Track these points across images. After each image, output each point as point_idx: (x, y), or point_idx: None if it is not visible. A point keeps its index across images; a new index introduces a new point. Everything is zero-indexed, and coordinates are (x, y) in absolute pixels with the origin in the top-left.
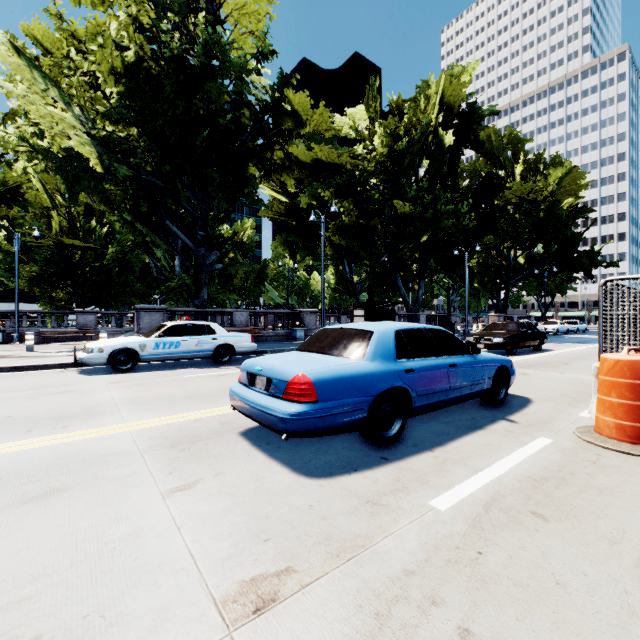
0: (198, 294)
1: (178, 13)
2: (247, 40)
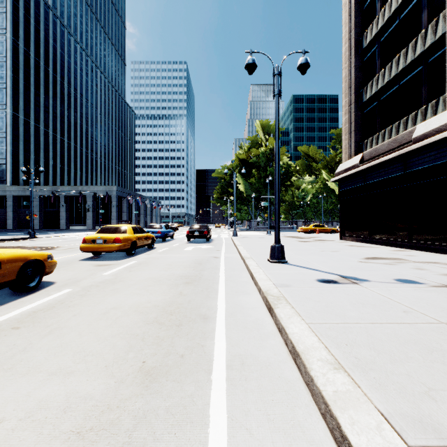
0: None
1: None
2: None
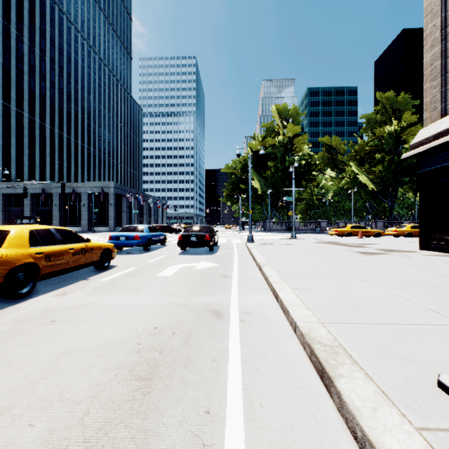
0: (390, 216)
1: (391, 143)
2: (410, 137)
